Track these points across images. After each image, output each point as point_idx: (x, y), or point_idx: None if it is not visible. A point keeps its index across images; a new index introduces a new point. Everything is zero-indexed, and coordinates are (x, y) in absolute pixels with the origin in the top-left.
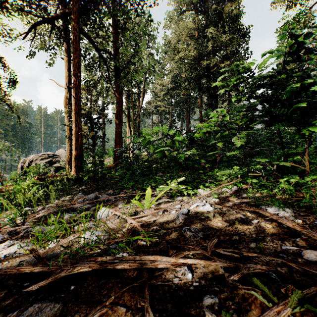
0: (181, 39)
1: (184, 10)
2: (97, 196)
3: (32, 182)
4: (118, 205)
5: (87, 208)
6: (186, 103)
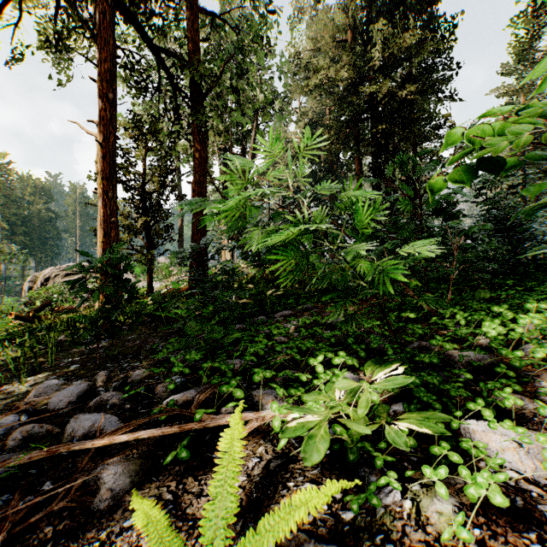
0: (322, 47)
1: None
2: (91, 393)
3: None
4: (97, 487)
5: None
6: (331, 172)
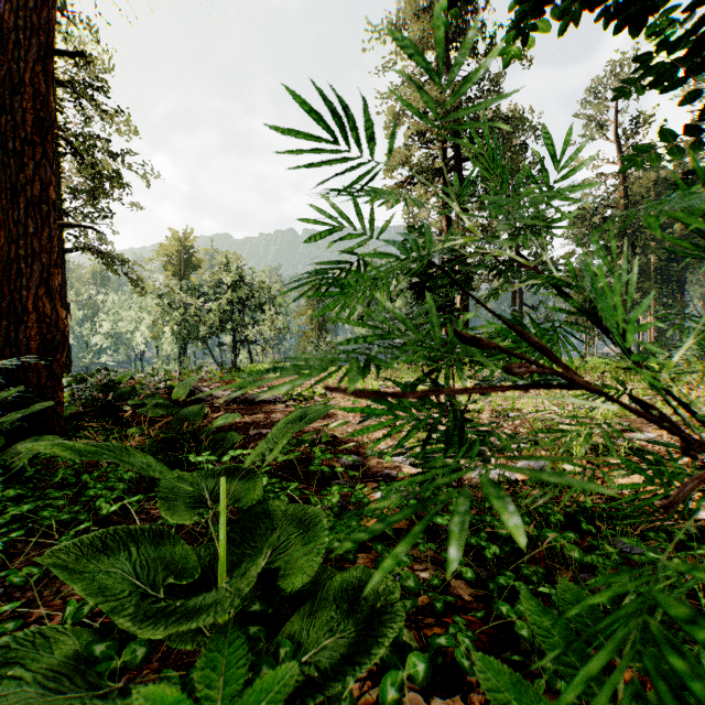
0: None
1: None
2: None
3: None
4: None
5: None
6: None
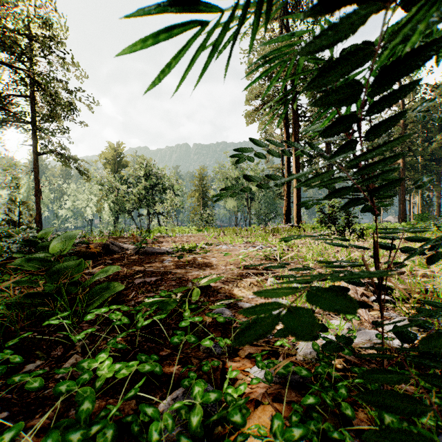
0: None
1: None
2: None
3: None
4: None
5: None
6: None
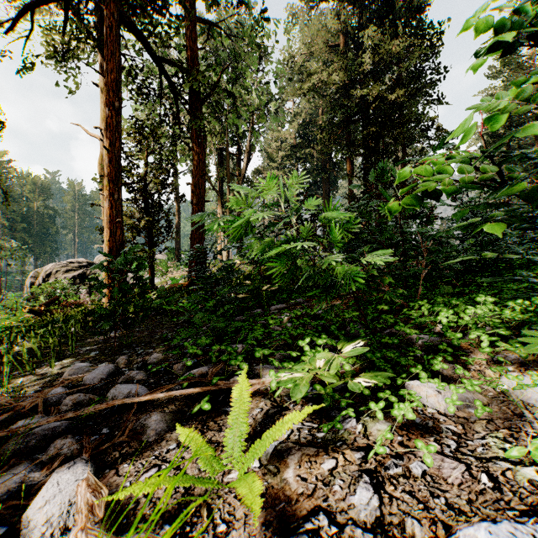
0: (315, 52)
1: (321, 0)
2: (117, 372)
3: (14, 319)
4: (143, 429)
5: (46, 437)
6: (323, 171)
